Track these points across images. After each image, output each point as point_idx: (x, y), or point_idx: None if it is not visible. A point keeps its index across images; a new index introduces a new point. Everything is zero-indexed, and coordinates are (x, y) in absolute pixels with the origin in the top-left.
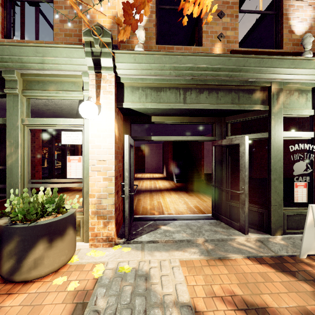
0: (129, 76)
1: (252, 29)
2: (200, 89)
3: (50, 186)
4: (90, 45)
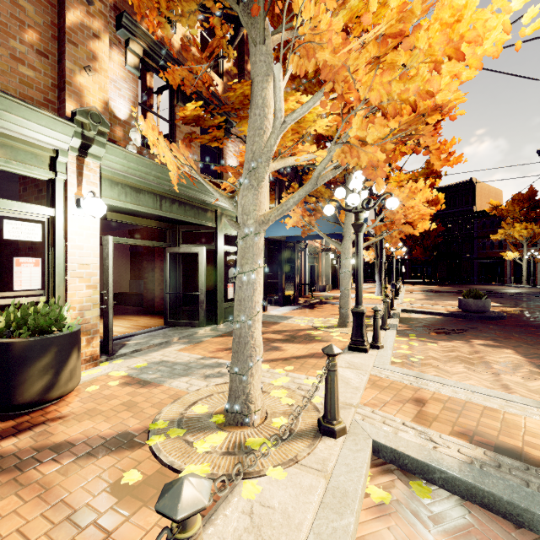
0: (113, 169)
1: None
2: (173, 199)
3: None
4: (82, 126)
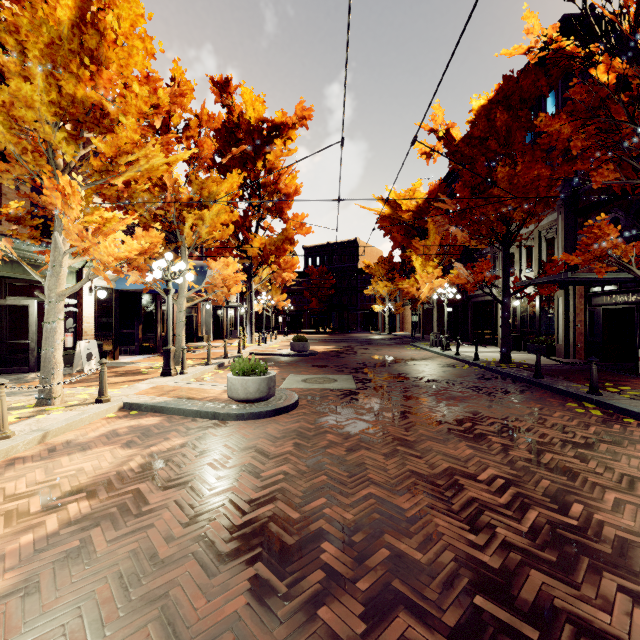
0: None
1: None
2: None
3: None
4: None
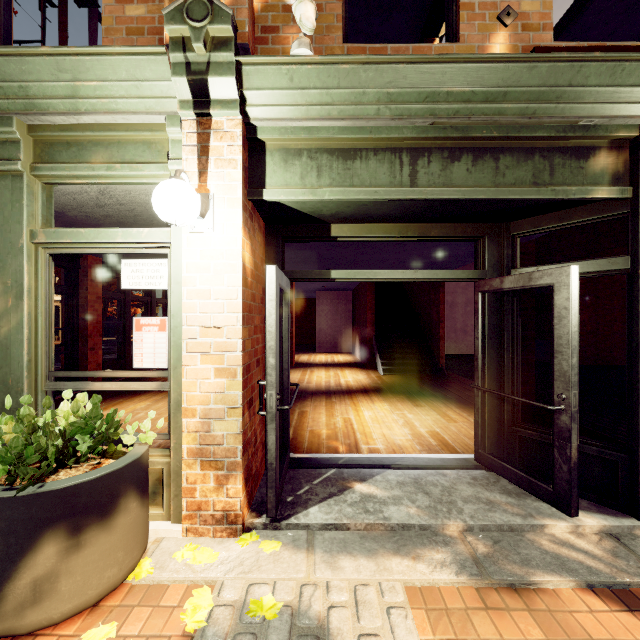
0: (278, 122)
1: (566, 20)
2: (453, 150)
3: (95, 387)
4: (182, 47)
